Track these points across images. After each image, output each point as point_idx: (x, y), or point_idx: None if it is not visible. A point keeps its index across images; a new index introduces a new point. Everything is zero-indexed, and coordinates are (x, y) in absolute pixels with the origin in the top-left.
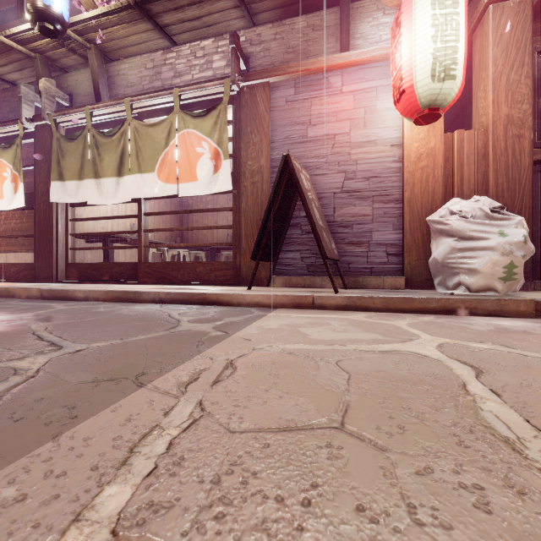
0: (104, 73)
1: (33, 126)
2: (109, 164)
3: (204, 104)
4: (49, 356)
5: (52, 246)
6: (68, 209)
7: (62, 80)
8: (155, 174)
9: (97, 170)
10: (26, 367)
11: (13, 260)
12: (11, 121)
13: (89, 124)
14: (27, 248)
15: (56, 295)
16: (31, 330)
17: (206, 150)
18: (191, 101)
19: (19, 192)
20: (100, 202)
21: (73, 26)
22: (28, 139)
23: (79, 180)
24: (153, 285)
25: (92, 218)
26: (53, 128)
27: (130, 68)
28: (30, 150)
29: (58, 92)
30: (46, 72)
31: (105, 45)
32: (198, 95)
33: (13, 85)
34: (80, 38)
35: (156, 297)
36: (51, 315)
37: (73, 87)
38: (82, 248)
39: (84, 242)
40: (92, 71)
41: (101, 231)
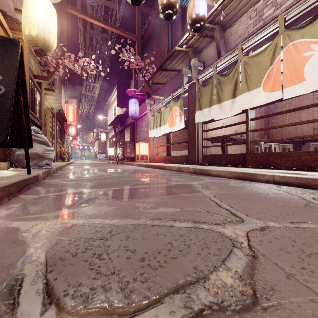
0: (222, 39)
1: (187, 86)
2: (226, 92)
3: (310, 12)
4: (242, 228)
5: (196, 146)
6: (203, 125)
7: (199, 57)
8: (261, 88)
9: (219, 98)
10: (235, 238)
11: (177, 154)
12: (179, 87)
13: (214, 73)
14: (184, 147)
15: (201, 172)
16: (206, 195)
17: (315, 51)
18: (294, 19)
19: (182, 120)
20: (221, 117)
21: (207, 20)
22: (185, 94)
23: (209, 107)
24: (258, 169)
25: (215, 128)
26: (196, 83)
27: (238, 26)
28: (185, 99)
29: (198, 63)
30: (193, 56)
31: (223, 21)
32: (303, 8)
33: (179, 71)
34: (210, 25)
35: (271, 179)
36: (208, 185)
37: (205, 57)
38: (209, 146)
39: (209, 142)
40: (216, 41)
41: (217, 135)
